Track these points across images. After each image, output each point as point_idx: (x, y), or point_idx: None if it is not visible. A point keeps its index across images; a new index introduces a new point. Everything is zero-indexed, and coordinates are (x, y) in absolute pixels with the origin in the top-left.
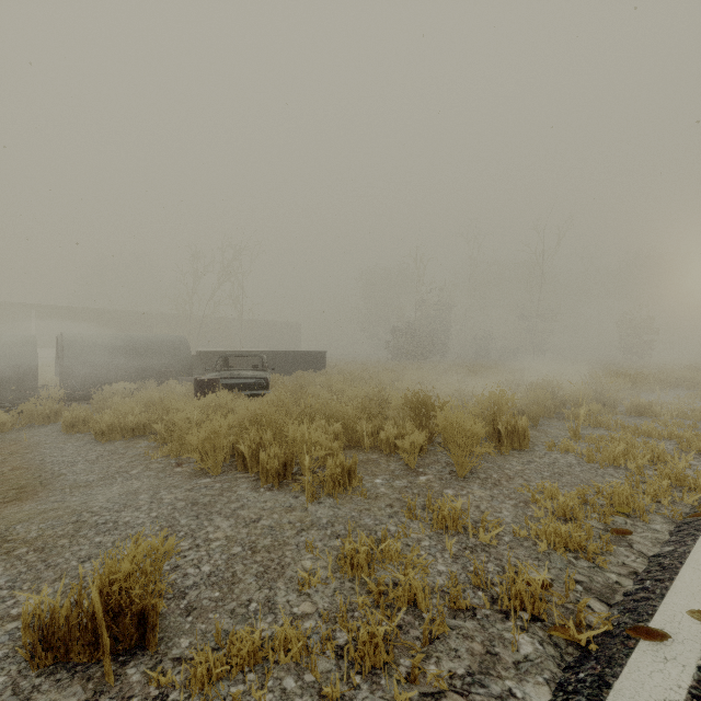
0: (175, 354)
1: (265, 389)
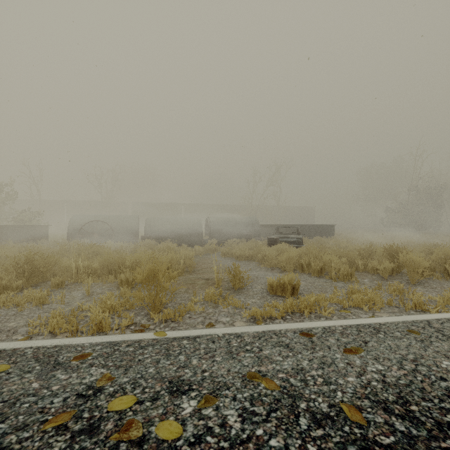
0: (252, 226)
1: (301, 244)
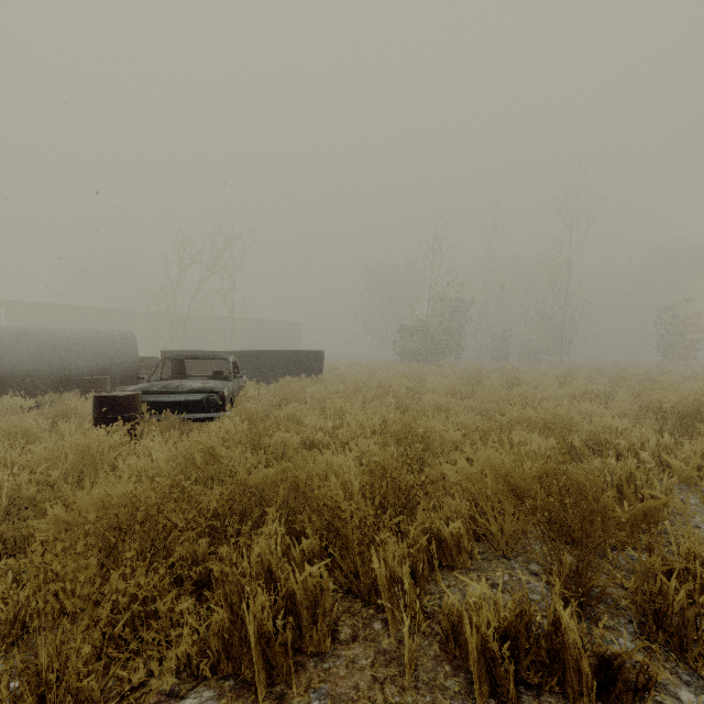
0: (114, 355)
1: (219, 409)
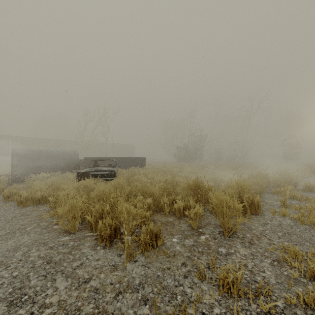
0: (71, 159)
1: (114, 176)
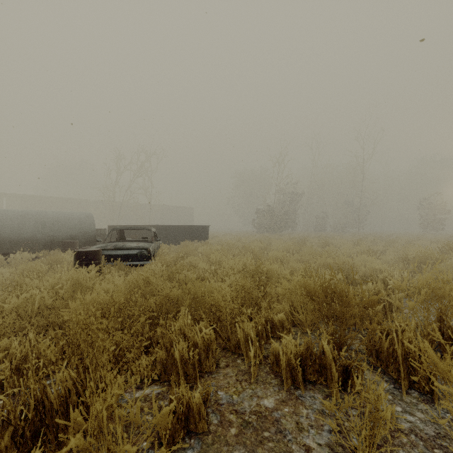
0: (81, 227)
1: (147, 259)
